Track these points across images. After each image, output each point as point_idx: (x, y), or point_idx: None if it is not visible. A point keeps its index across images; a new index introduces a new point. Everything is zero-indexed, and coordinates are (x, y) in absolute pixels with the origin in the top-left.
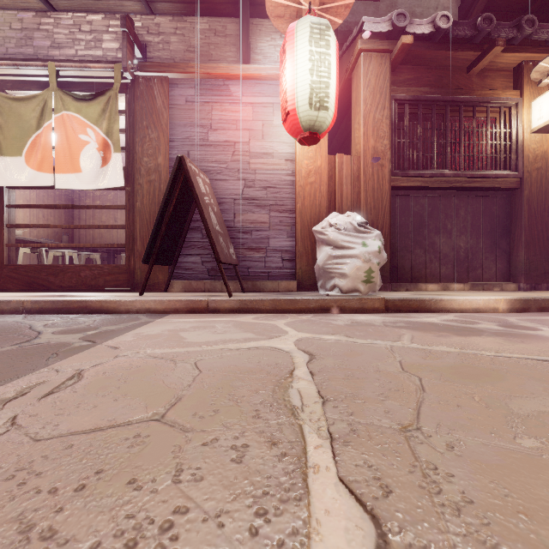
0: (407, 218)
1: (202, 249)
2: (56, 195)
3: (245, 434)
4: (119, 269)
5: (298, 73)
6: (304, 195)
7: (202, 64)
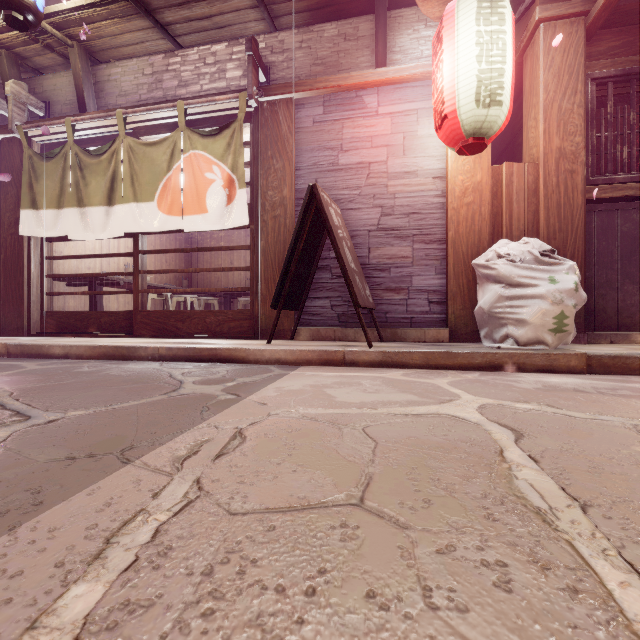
0: (610, 242)
1: (331, 291)
2: (177, 239)
3: (490, 544)
4: (243, 315)
5: (459, 64)
6: (459, 219)
7: (331, 77)
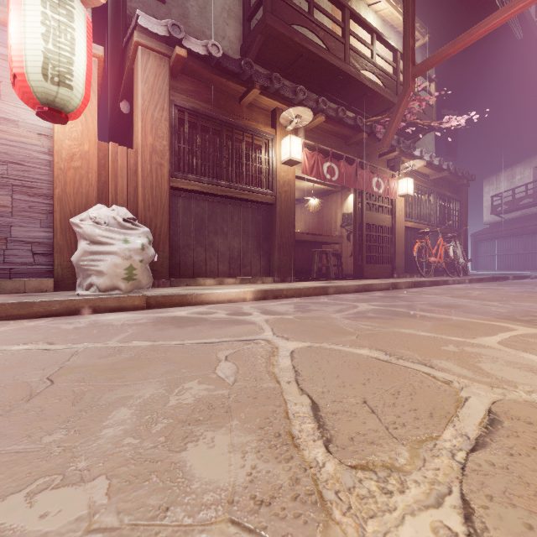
0: (189, 218)
1: None
2: None
3: None
4: None
5: (26, 32)
6: (66, 180)
7: None
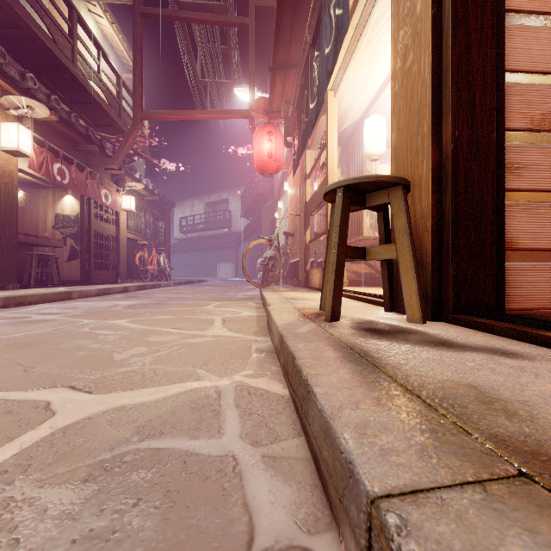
0: None
1: None
2: None
3: None
4: None
5: None
6: None
7: None
